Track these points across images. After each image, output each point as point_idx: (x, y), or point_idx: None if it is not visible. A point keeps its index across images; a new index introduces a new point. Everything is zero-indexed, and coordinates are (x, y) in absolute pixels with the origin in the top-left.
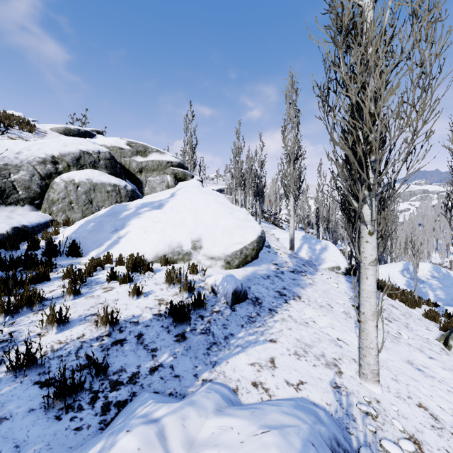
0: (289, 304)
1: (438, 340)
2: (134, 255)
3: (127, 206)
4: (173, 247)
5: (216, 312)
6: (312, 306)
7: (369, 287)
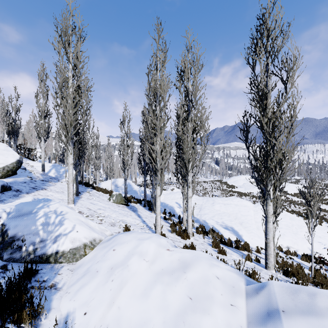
0: (39, 191)
1: (108, 199)
2: None
3: None
4: None
5: None
6: (52, 191)
7: (71, 172)
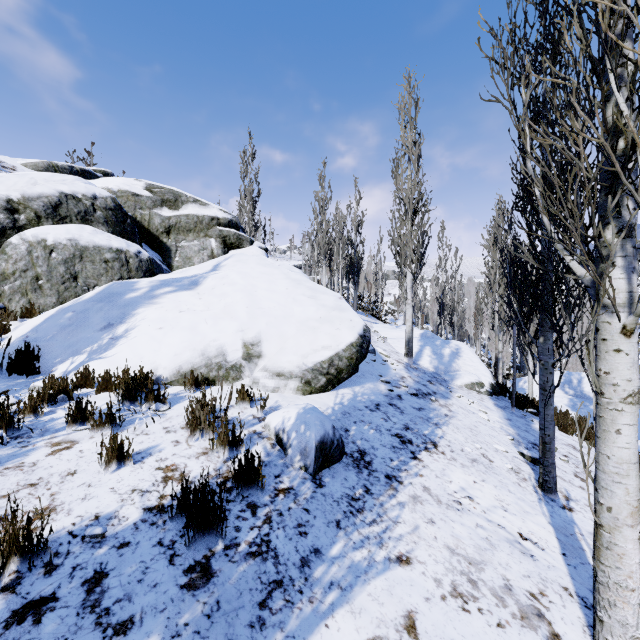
0: (421, 462)
1: None
2: (137, 371)
3: (135, 284)
4: (208, 355)
5: (283, 492)
6: (459, 461)
7: (625, 452)
